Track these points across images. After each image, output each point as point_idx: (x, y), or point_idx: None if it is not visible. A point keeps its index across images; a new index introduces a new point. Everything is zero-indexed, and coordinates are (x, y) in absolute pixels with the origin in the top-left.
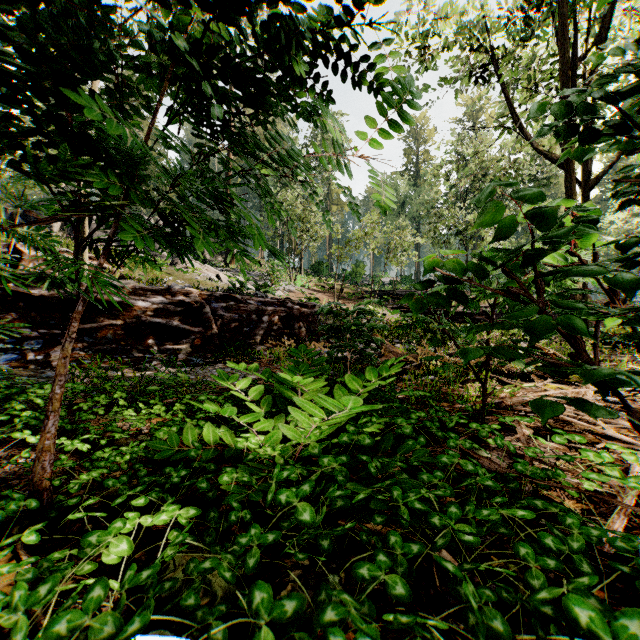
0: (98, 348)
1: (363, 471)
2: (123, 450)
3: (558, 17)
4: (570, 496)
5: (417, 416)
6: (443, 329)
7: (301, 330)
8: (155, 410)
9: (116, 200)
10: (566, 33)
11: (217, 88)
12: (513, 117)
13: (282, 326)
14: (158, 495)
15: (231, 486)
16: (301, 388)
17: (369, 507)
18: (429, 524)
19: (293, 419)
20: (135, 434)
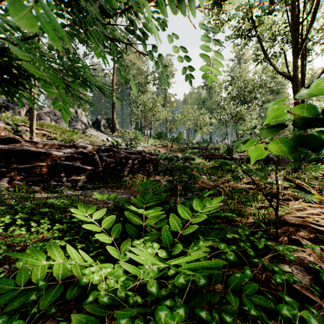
0: (30, 179)
1: None
2: None
3: None
4: None
5: (231, 236)
6: (243, 170)
7: (150, 168)
8: (40, 229)
9: None
10: (294, 6)
11: None
12: (264, 53)
13: (139, 166)
14: None
15: None
16: (145, 214)
17: None
18: None
19: (137, 245)
20: (21, 249)
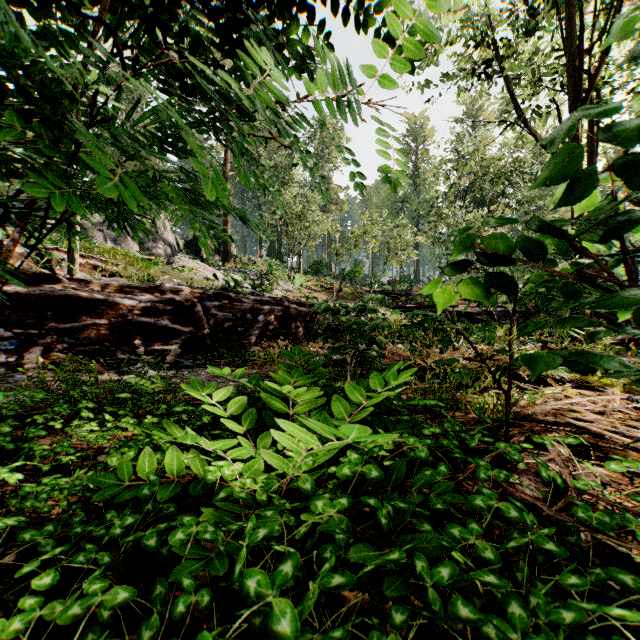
0: (79, 349)
1: (370, 519)
2: (60, 483)
3: (565, 6)
4: (634, 542)
5: (431, 432)
6: (457, 328)
7: (298, 330)
8: (122, 424)
9: (56, 165)
10: (573, 22)
11: (184, 24)
12: (517, 111)
13: (278, 326)
14: (88, 557)
15: (187, 546)
16: (293, 398)
17: (380, 581)
18: (479, 634)
19: None
20: (95, 453)
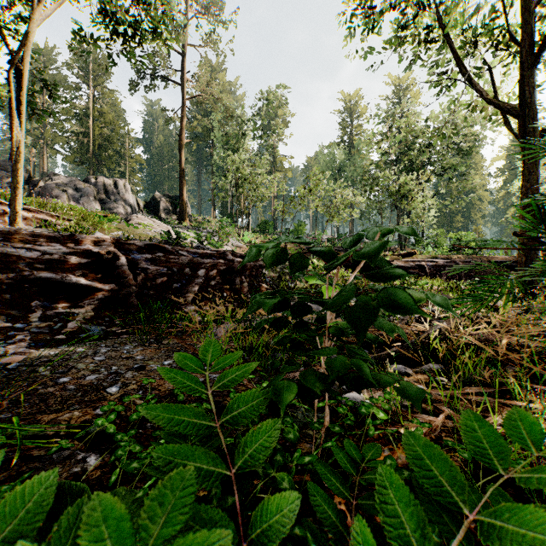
0: None
1: None
2: None
3: None
4: None
5: None
6: None
7: (243, 285)
8: None
9: None
10: None
11: None
12: (460, 68)
13: (221, 281)
14: None
15: None
16: None
17: None
18: None
19: None
20: None
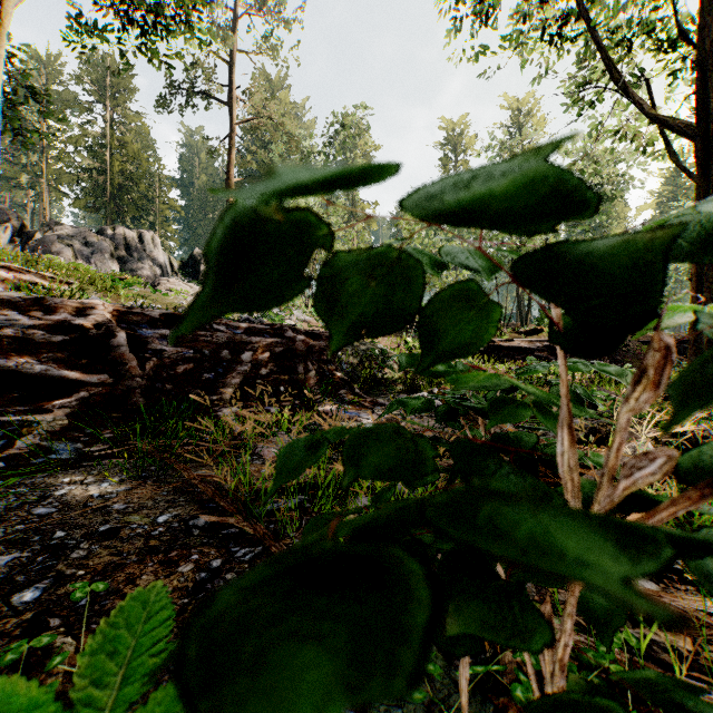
0: None
1: None
2: None
3: None
4: None
5: None
6: None
7: (309, 375)
8: None
9: None
10: None
11: None
12: (612, 73)
13: (277, 369)
14: None
15: None
16: None
17: None
18: None
19: None
20: None
